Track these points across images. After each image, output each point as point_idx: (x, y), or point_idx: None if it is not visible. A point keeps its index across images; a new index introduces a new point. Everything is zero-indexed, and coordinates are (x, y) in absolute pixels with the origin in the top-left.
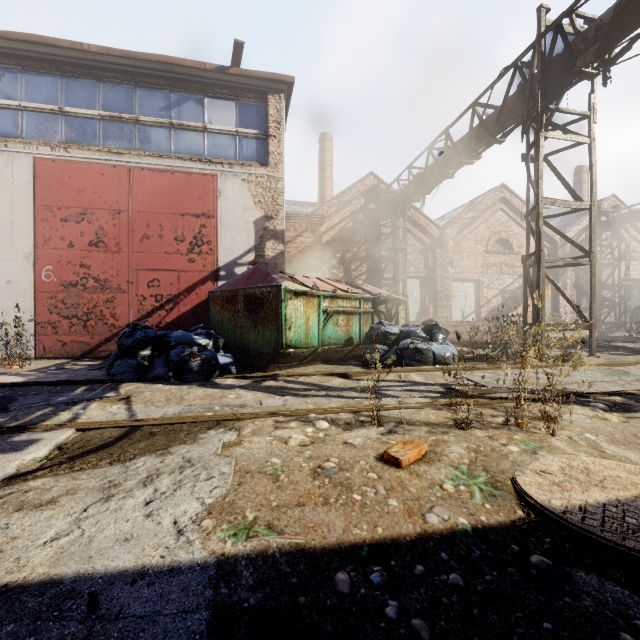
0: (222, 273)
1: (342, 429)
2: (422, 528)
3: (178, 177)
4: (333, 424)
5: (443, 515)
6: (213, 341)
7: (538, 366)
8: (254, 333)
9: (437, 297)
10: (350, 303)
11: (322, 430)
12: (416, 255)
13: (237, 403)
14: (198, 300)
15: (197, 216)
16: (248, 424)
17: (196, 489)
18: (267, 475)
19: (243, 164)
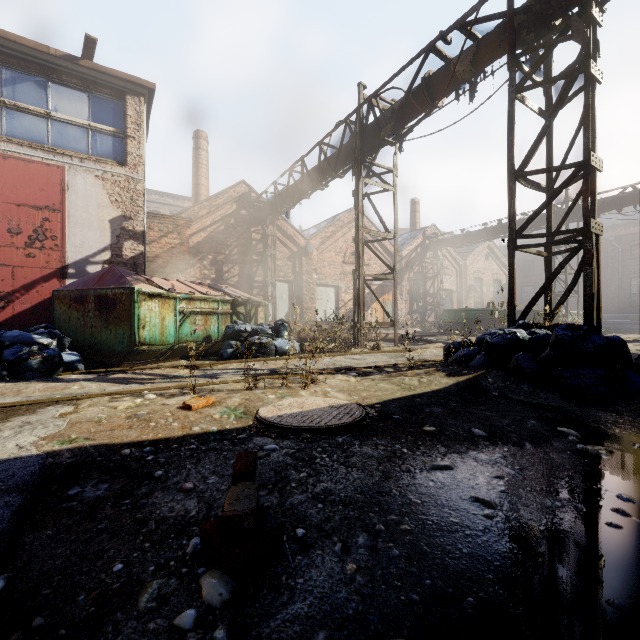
0: (71, 271)
1: (166, 398)
2: (188, 433)
3: (12, 163)
4: (160, 396)
5: (204, 427)
6: (57, 340)
7: (350, 354)
8: (106, 332)
9: (303, 300)
10: (208, 305)
11: (149, 399)
12: (285, 261)
13: (80, 392)
14: (40, 298)
15: (38, 208)
16: (86, 401)
17: (34, 432)
18: (93, 422)
19: (97, 160)
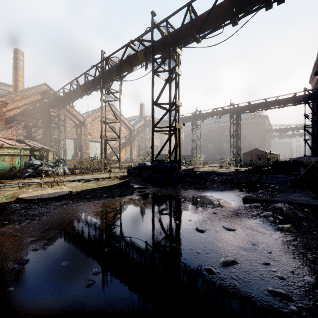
0: None
1: None
2: None
3: None
4: None
5: None
6: None
7: (93, 174)
8: None
9: (82, 148)
10: (14, 150)
11: None
12: (72, 128)
13: None
14: None
15: None
16: None
17: None
18: None
19: None
